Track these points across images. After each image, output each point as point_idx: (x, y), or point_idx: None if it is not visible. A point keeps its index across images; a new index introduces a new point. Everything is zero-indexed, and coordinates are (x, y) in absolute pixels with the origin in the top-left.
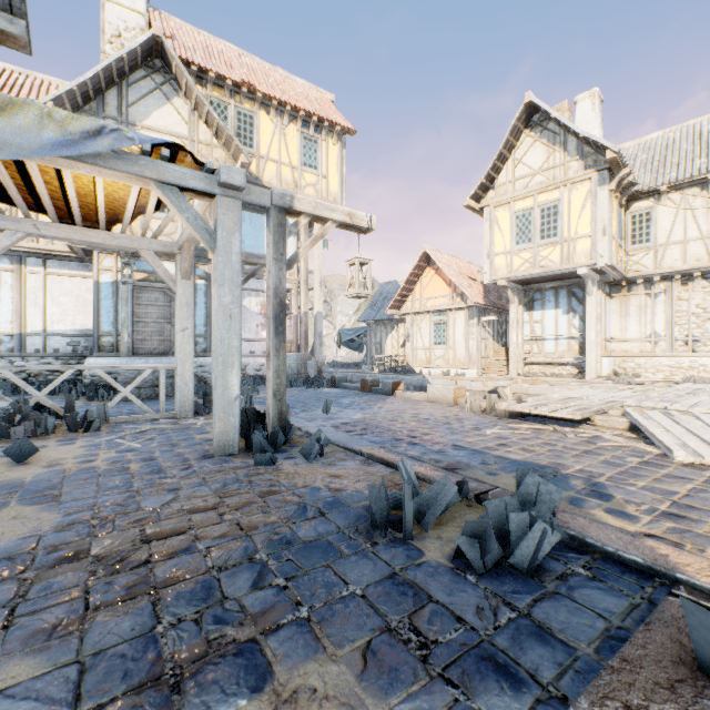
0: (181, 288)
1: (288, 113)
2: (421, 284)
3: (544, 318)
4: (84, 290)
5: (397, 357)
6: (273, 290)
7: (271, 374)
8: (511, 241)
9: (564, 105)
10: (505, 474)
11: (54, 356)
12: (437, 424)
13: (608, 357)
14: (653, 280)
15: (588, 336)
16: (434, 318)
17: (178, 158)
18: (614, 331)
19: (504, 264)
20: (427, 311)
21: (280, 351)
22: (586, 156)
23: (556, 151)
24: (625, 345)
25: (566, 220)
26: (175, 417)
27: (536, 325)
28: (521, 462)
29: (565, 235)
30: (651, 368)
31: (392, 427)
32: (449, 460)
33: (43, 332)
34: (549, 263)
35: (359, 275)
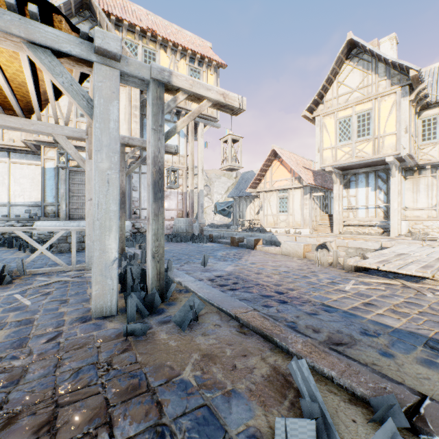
0: (88, 166)
1: (180, 52)
2: (270, 171)
3: (357, 194)
4: (38, 174)
5: (254, 221)
6: (152, 158)
7: (150, 237)
8: (336, 139)
9: (374, 42)
10: (402, 355)
11: (16, 220)
12: (297, 277)
13: (405, 221)
14: (438, 166)
15: (392, 206)
16: (279, 195)
17: (55, 25)
18: (408, 202)
19: (330, 156)
20: (274, 189)
21: (158, 215)
22: (392, 77)
23: (369, 74)
24: (416, 212)
25: (376, 123)
26: (84, 269)
27: (351, 199)
28: (406, 332)
29: (376, 134)
30: (437, 229)
31: (259, 281)
32: (328, 329)
33: (8, 203)
34: (364, 154)
35: (232, 150)
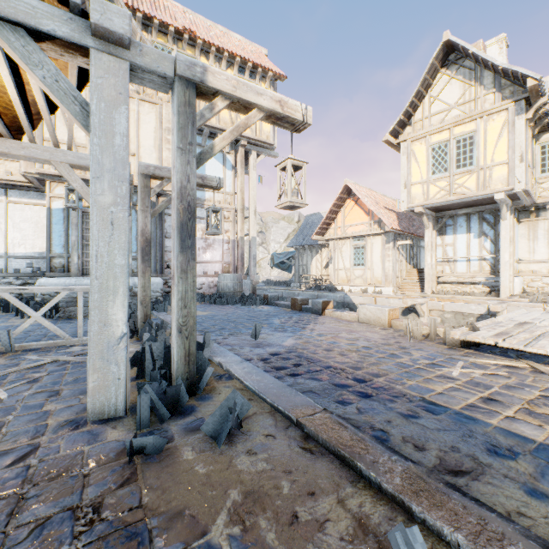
0: None
1: (226, 59)
2: (342, 214)
3: (455, 242)
4: (43, 217)
5: (321, 277)
6: (177, 189)
7: (175, 302)
8: (428, 171)
9: (478, 44)
10: None
11: (15, 276)
12: (382, 356)
13: (518, 277)
14: None
15: (502, 258)
16: (353, 243)
17: None
18: (522, 253)
19: (420, 193)
20: (348, 236)
21: (187, 271)
22: (503, 88)
23: (472, 86)
24: (533, 266)
25: (482, 149)
26: None
27: (448, 248)
28: None
29: (481, 164)
30: None
31: (330, 362)
32: (437, 444)
33: (5, 254)
34: (465, 190)
35: (292, 181)
